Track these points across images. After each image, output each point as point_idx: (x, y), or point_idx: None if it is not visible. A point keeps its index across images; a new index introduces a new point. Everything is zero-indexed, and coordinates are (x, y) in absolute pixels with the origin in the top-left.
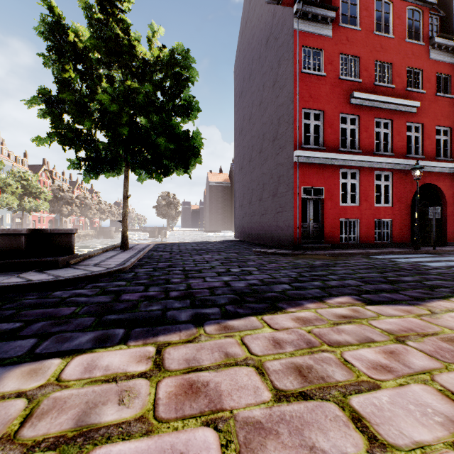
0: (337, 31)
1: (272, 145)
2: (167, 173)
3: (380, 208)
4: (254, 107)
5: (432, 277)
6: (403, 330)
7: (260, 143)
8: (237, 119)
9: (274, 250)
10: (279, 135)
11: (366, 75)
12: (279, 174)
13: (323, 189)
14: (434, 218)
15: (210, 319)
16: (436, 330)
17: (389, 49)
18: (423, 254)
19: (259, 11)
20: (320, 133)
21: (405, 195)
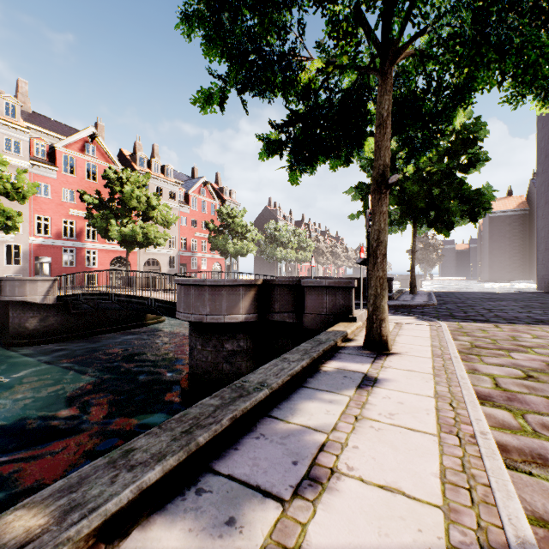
0: None
1: None
2: (451, 227)
3: None
4: None
5: None
6: None
7: None
8: (541, 138)
9: None
10: None
11: None
12: None
13: None
14: None
15: (518, 323)
16: None
17: None
18: None
19: None
20: None
21: None
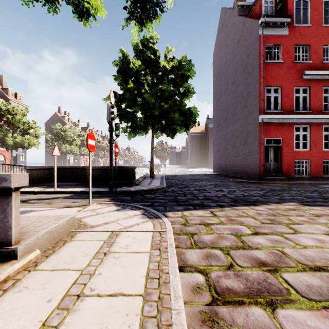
0: (292, 30)
1: (242, 111)
2: (175, 133)
3: (328, 152)
4: (228, 84)
5: None
6: (321, 214)
7: (233, 109)
8: (215, 91)
9: (245, 180)
10: (248, 104)
11: (315, 57)
12: (248, 130)
13: (281, 139)
14: None
15: (225, 206)
16: None
17: None
18: None
19: (233, 20)
20: (279, 101)
21: None
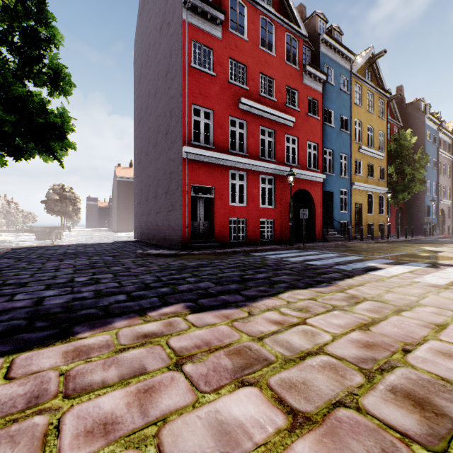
0: (226, 35)
1: (165, 139)
2: (19, 156)
3: (265, 209)
4: (150, 96)
5: (282, 272)
6: (199, 345)
7: (155, 136)
8: (136, 108)
9: (161, 250)
10: (170, 128)
11: (253, 84)
12: (171, 170)
13: (214, 188)
14: (303, 218)
15: None
16: (233, 340)
17: (272, 65)
18: (294, 250)
19: None
20: (211, 132)
21: (285, 198)
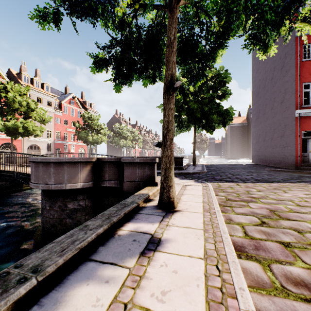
0: None
1: (280, 105)
2: (213, 129)
3: None
4: (267, 80)
5: None
6: None
7: (271, 103)
8: (254, 86)
9: (280, 169)
10: (285, 99)
11: None
12: (285, 124)
13: None
14: None
15: (248, 182)
16: None
17: None
18: None
19: None
20: None
21: None
